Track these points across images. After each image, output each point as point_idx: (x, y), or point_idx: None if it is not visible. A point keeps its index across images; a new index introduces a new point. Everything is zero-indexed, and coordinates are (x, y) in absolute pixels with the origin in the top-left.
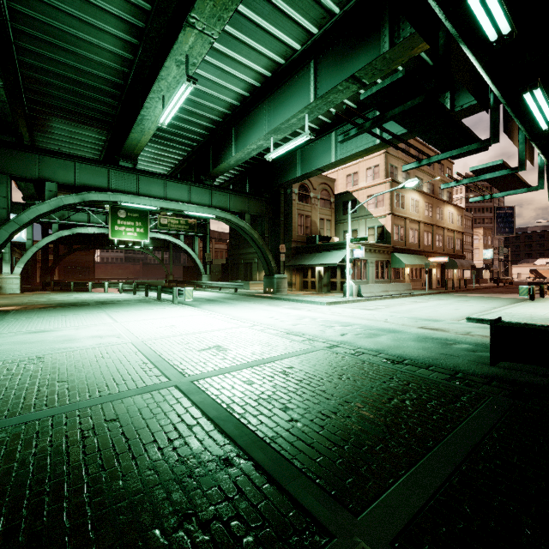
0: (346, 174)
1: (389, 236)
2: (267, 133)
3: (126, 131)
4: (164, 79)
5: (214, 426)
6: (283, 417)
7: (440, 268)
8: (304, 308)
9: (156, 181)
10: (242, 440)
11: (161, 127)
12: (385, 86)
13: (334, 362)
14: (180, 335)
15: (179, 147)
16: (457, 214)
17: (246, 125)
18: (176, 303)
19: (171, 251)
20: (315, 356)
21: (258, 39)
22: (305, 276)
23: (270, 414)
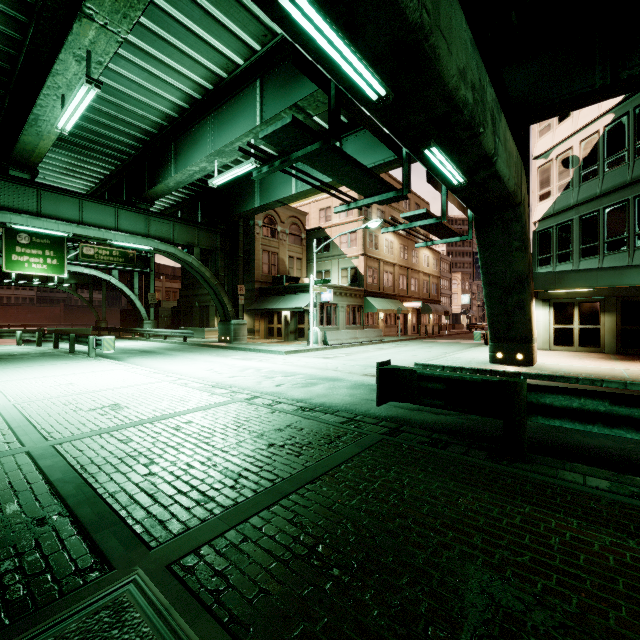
0: (319, 208)
1: (361, 278)
2: (209, 154)
3: (20, 131)
4: (61, 74)
5: (50, 489)
6: (141, 472)
7: (416, 313)
8: (257, 358)
9: (67, 199)
10: (75, 499)
11: (74, 131)
12: (278, 128)
13: (241, 413)
14: (73, 395)
15: (103, 158)
16: (433, 257)
17: (188, 142)
18: (93, 356)
19: (104, 290)
20: (225, 409)
21: (191, 45)
22: (271, 322)
23: (128, 471)
